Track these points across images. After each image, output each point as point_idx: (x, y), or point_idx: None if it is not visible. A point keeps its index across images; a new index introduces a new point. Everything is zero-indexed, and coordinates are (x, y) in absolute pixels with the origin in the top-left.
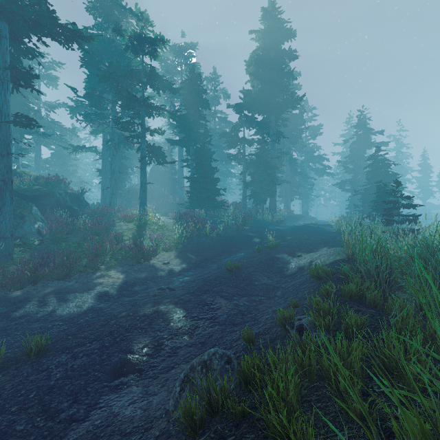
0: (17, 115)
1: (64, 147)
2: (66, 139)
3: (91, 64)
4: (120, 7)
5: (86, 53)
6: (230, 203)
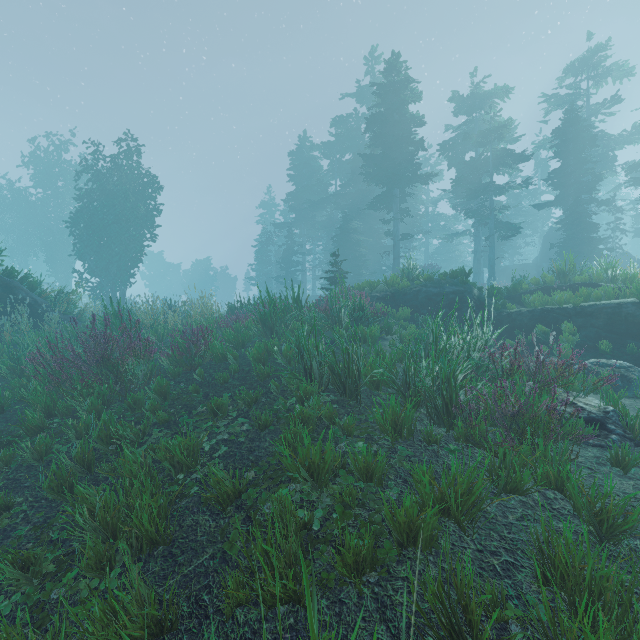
0: (402, 235)
1: (442, 238)
2: (448, 228)
3: (456, 163)
4: (480, 97)
5: (450, 158)
6: (634, 265)
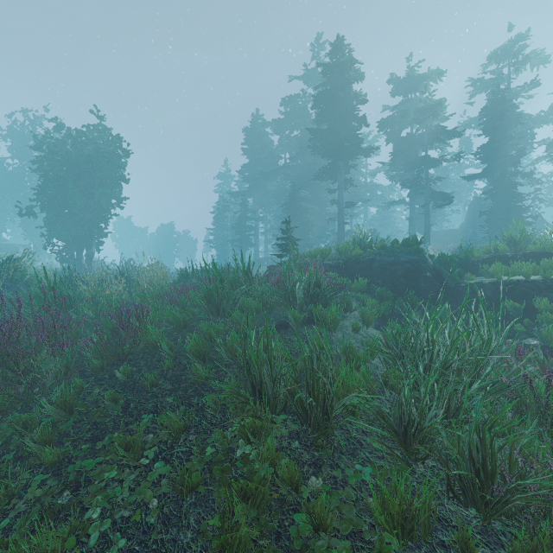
0: (346, 203)
1: (379, 206)
2: (384, 197)
3: (393, 139)
4: (415, 80)
5: (388, 134)
6: None
